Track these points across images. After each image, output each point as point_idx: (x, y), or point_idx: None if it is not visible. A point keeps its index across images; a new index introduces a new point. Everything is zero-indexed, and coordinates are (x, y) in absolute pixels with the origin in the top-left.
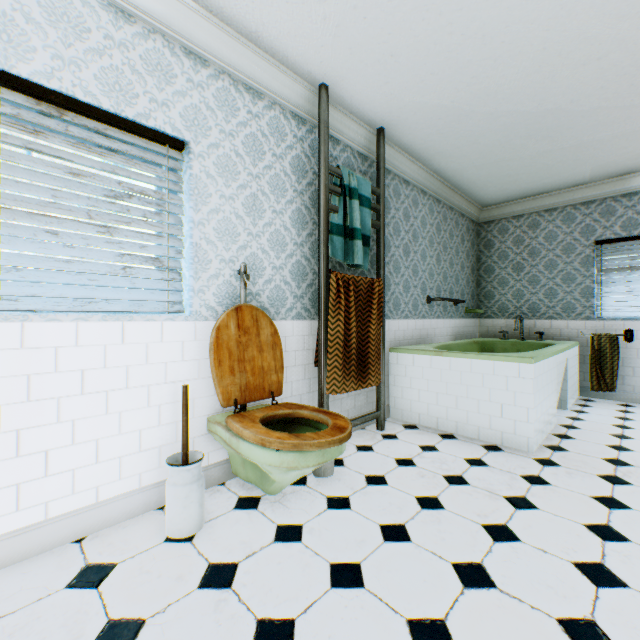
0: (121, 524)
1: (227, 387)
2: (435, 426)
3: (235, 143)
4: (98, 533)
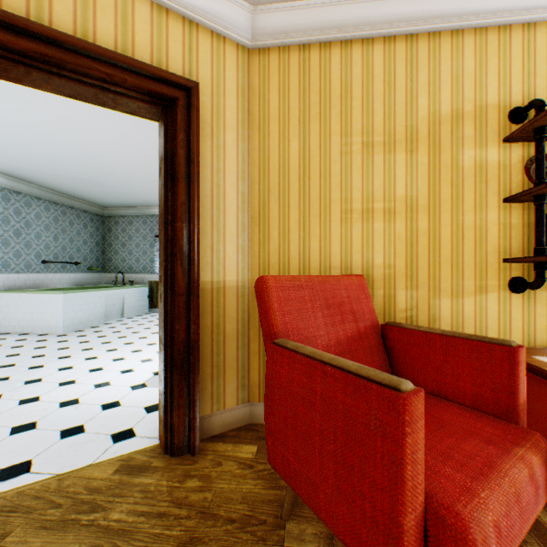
0: None
1: None
2: (23, 331)
3: None
4: None
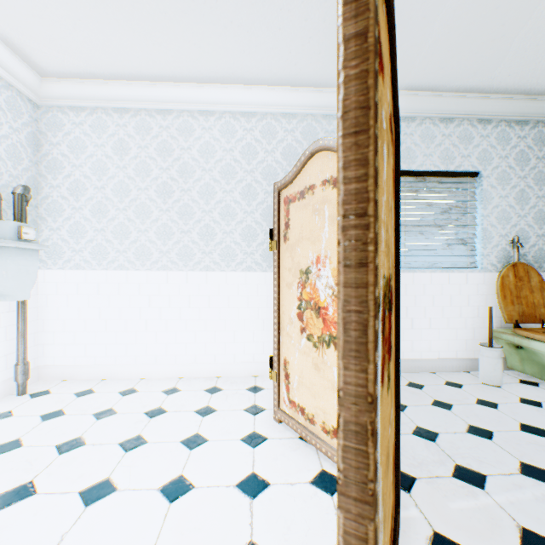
0: (449, 372)
1: (509, 312)
2: None
3: (507, 161)
4: (439, 372)
